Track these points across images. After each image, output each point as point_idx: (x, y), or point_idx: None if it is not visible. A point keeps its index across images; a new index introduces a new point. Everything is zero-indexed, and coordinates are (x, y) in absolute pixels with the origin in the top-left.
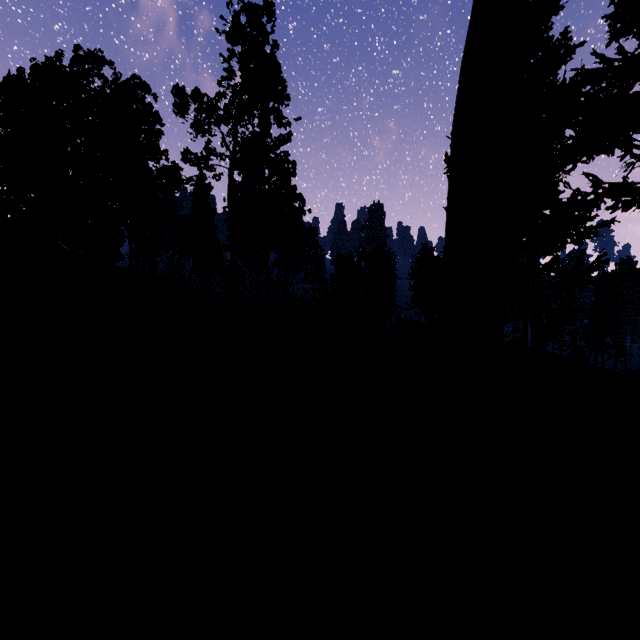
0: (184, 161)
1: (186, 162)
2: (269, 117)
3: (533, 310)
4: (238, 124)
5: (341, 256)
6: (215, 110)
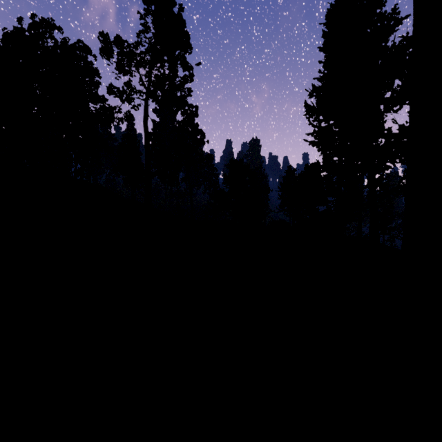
0: (109, 94)
1: (110, 94)
2: (176, 60)
3: (370, 212)
4: (152, 66)
5: (234, 160)
6: (133, 54)
